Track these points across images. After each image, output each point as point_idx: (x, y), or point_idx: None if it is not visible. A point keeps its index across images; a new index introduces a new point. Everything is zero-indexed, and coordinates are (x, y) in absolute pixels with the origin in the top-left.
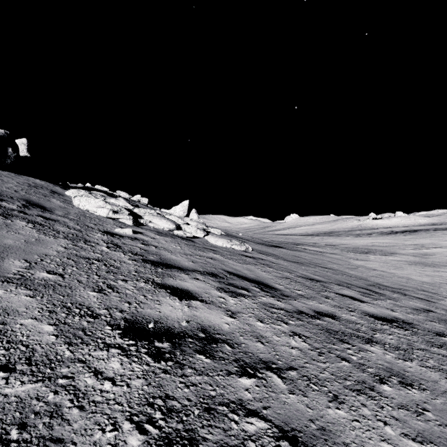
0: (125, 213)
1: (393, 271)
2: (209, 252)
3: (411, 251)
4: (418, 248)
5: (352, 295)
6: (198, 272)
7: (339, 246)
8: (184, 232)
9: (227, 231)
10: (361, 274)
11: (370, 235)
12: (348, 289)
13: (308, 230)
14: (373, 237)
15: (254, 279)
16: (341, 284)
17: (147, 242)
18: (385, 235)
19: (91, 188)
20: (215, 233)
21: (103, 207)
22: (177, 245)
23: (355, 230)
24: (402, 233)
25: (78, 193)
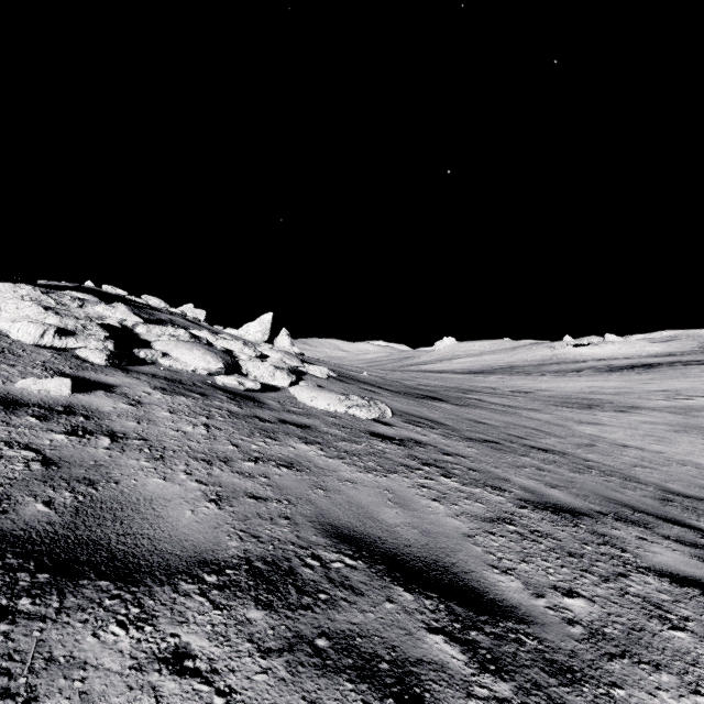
0: (95, 335)
1: (657, 447)
2: (288, 438)
3: (663, 402)
4: (671, 397)
5: (692, 572)
6: (209, 573)
7: (535, 393)
8: (238, 380)
9: (340, 368)
10: (612, 462)
11: (580, 373)
12: (654, 537)
13: (473, 364)
14: (586, 376)
15: (423, 555)
16: (623, 515)
17: (99, 419)
18: (604, 372)
19: (85, 288)
20: (316, 375)
21: (27, 321)
22: (199, 422)
23: (548, 363)
24: (632, 370)
25: (14, 291)
